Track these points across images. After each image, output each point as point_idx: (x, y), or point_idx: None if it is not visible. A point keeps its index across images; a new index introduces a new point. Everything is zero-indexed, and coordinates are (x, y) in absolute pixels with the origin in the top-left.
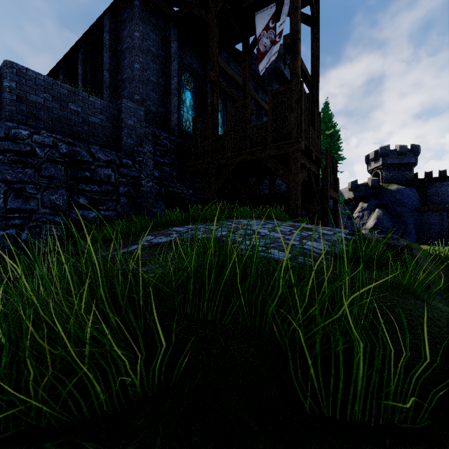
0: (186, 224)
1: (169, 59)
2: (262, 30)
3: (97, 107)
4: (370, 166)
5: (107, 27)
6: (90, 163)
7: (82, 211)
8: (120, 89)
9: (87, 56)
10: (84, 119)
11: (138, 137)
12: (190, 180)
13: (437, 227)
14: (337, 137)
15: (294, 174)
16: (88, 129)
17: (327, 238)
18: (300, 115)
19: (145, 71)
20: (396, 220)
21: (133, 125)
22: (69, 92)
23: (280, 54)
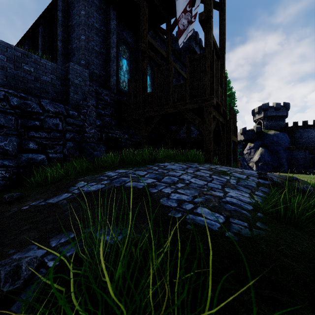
0: (118, 168)
1: (109, 33)
2: (181, 13)
3: (48, 68)
4: (255, 117)
5: (60, 7)
6: (40, 113)
7: (31, 154)
8: (70, 56)
9: (45, 30)
10: (36, 78)
11: (83, 94)
12: (126, 127)
13: (302, 161)
14: (233, 96)
15: (207, 124)
16: (39, 86)
17: (245, 184)
18: (212, 77)
19: (90, 42)
20: (274, 156)
21: (79, 83)
22: (23, 54)
23: (192, 36)
